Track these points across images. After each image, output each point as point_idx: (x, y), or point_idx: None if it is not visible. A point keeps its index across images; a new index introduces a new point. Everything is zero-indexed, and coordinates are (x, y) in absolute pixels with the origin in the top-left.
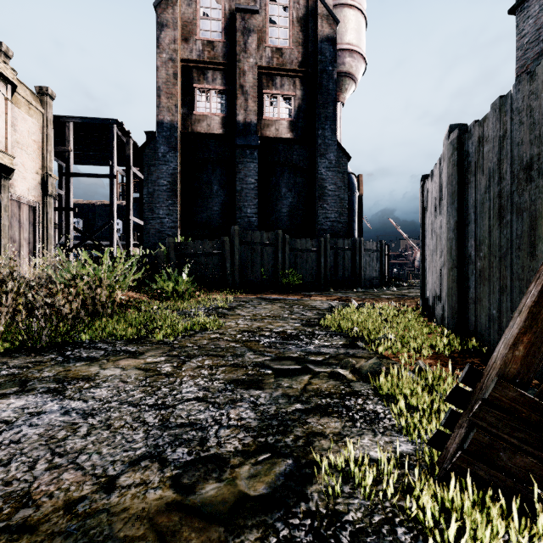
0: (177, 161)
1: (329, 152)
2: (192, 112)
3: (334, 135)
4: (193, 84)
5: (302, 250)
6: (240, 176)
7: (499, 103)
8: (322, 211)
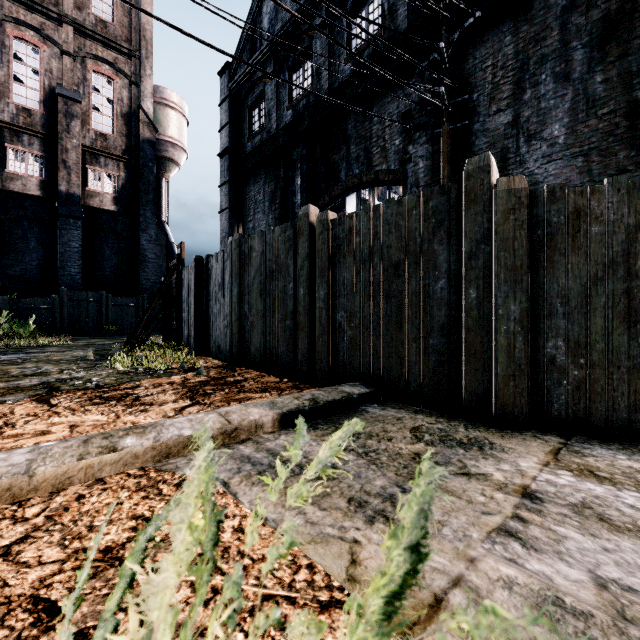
0: None
1: (150, 229)
2: (3, 169)
3: (154, 216)
4: (5, 143)
5: (123, 306)
6: (64, 240)
7: None
8: (144, 274)
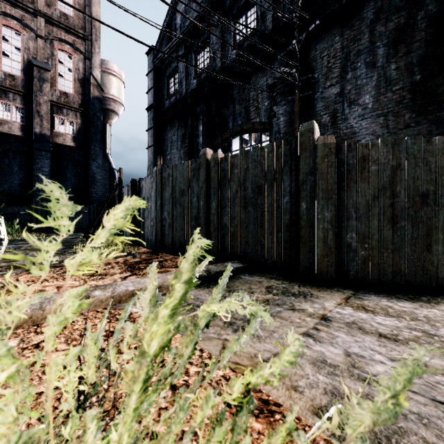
0: None
1: (98, 159)
2: None
3: (101, 150)
4: None
5: (80, 212)
6: (38, 167)
7: None
8: (94, 190)
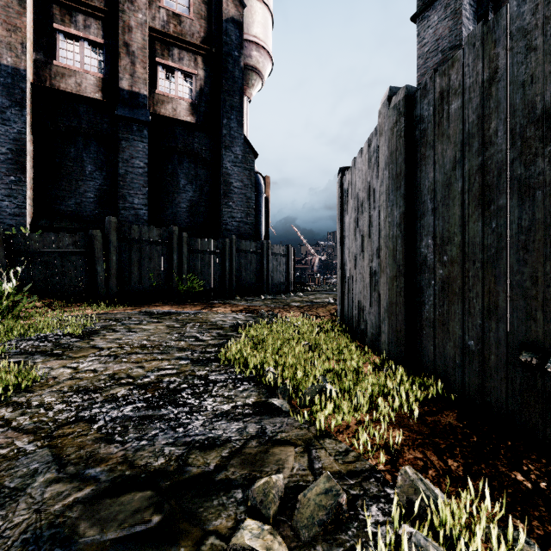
0: (25, 123)
1: (235, 145)
2: (51, 61)
3: (241, 127)
4: (54, 23)
5: (204, 252)
6: (124, 157)
7: (481, 31)
8: (228, 210)
